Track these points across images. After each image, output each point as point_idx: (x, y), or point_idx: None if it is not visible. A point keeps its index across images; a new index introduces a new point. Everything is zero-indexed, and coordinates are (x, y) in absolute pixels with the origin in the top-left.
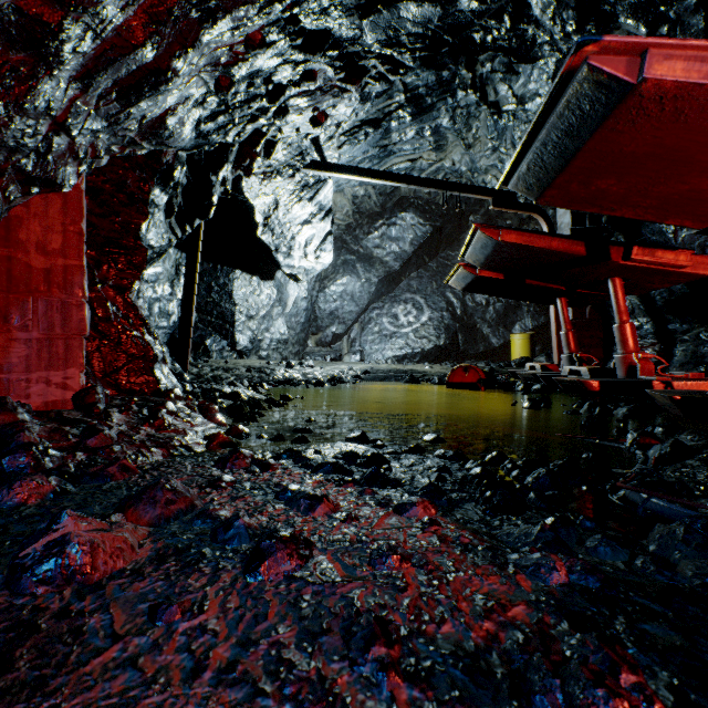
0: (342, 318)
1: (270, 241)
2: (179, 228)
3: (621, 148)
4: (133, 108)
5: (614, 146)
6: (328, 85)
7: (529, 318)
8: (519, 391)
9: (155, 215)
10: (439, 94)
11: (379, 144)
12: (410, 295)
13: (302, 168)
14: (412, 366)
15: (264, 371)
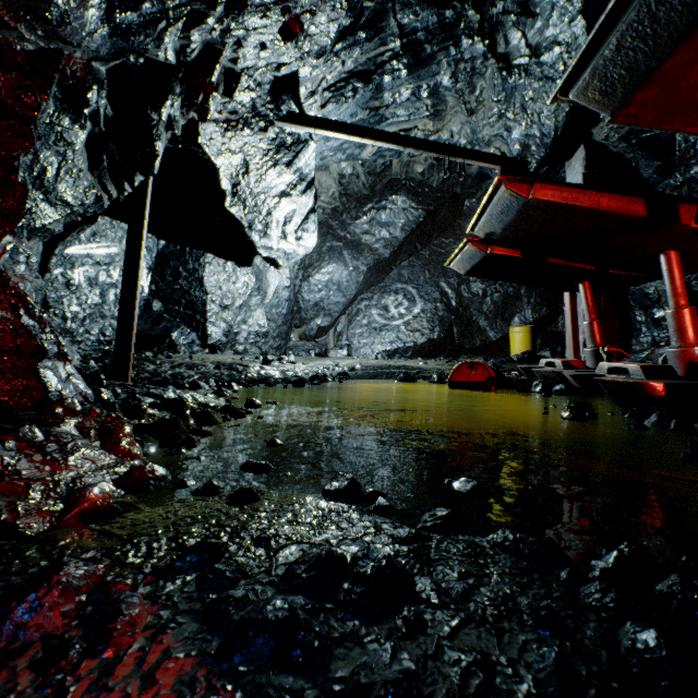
0: (328, 309)
1: (242, 216)
2: (115, 185)
3: None
4: None
5: None
6: None
7: (529, 309)
8: (537, 391)
9: (68, 157)
10: (441, 41)
11: (370, 105)
12: (402, 285)
13: (276, 121)
14: (404, 362)
15: (236, 367)
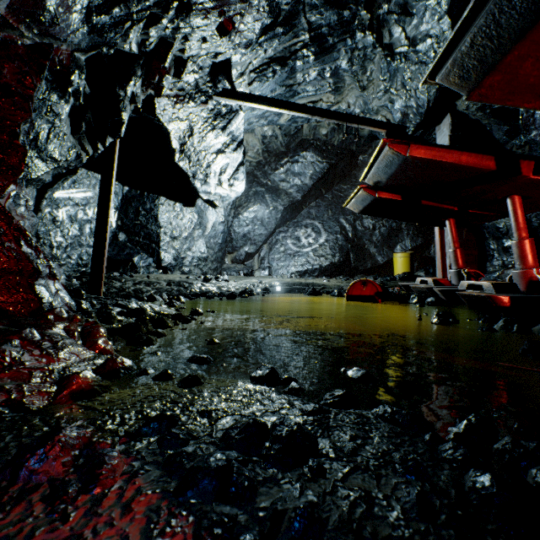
0: (253, 239)
1: (187, 168)
2: (91, 145)
3: None
4: None
5: None
6: None
7: (408, 239)
8: (413, 303)
9: (56, 125)
10: (340, 34)
11: (286, 83)
12: (310, 221)
13: (214, 96)
14: (312, 280)
15: (183, 284)
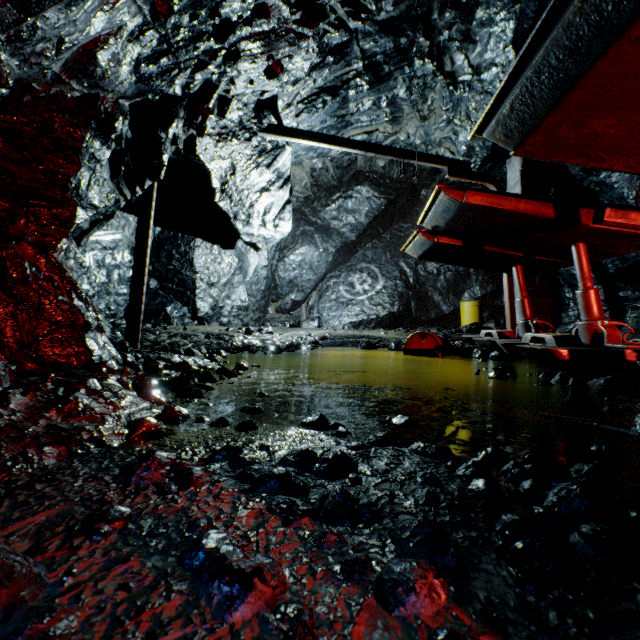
0: (301, 286)
1: (228, 208)
2: (128, 189)
3: (638, 70)
4: (38, 20)
5: (630, 67)
6: (283, 28)
7: (477, 286)
8: (476, 357)
9: (97, 171)
10: (397, 62)
11: (337, 114)
12: (366, 265)
13: (259, 132)
14: (367, 332)
15: (223, 337)
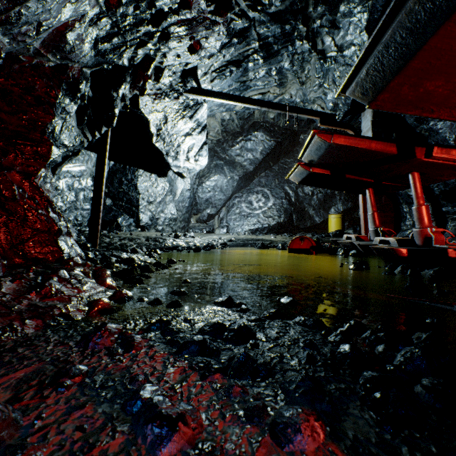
0: (214, 203)
1: (162, 147)
2: (90, 133)
3: None
4: (22, 8)
5: (455, 42)
6: (201, 17)
7: (340, 203)
8: (340, 254)
9: (67, 120)
10: (283, 43)
11: (240, 80)
12: (260, 188)
13: (184, 92)
14: (262, 236)
15: (158, 240)
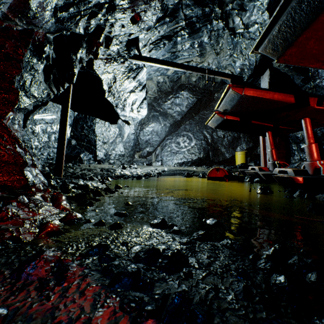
0: (152, 143)
1: (112, 101)
2: (56, 88)
3: None
4: None
5: None
6: None
7: (244, 144)
8: (247, 181)
9: (35, 76)
10: (203, 22)
11: (171, 51)
12: (186, 133)
13: (128, 58)
14: (187, 168)
15: (110, 170)
